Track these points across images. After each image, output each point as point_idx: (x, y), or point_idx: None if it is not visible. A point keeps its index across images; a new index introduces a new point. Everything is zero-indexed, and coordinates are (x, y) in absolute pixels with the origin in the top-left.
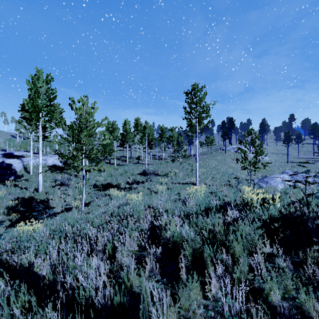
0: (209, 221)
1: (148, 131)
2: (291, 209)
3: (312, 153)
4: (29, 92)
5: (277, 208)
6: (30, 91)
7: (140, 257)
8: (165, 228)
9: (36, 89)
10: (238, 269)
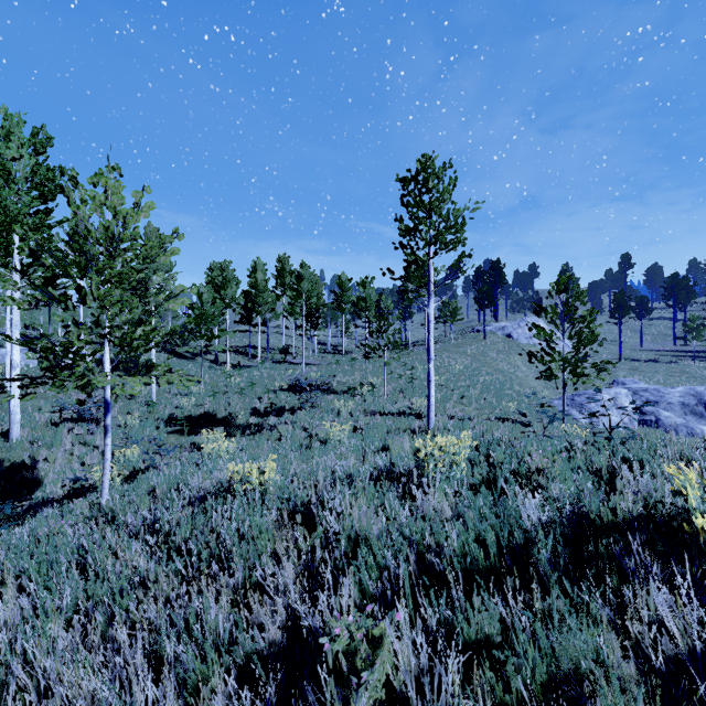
0: None
1: (307, 287)
2: None
3: (670, 340)
4: None
5: None
6: None
7: None
8: (349, 683)
9: (2, 165)
10: None
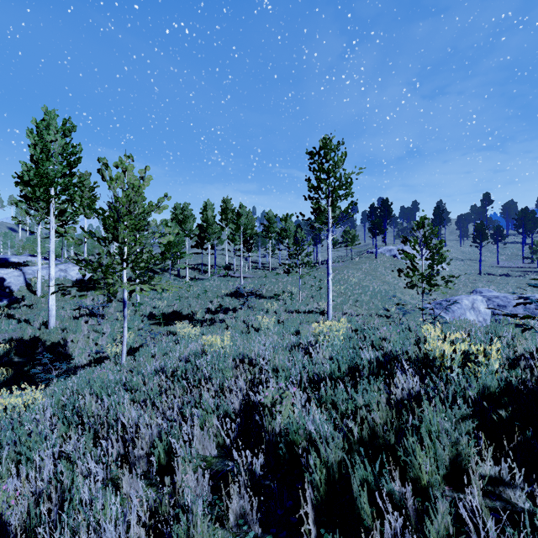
0: (362, 403)
1: (244, 221)
2: (523, 375)
3: (520, 259)
4: (30, 151)
5: (493, 371)
6: (32, 149)
7: (221, 474)
8: (272, 411)
9: (44, 145)
10: (433, 526)
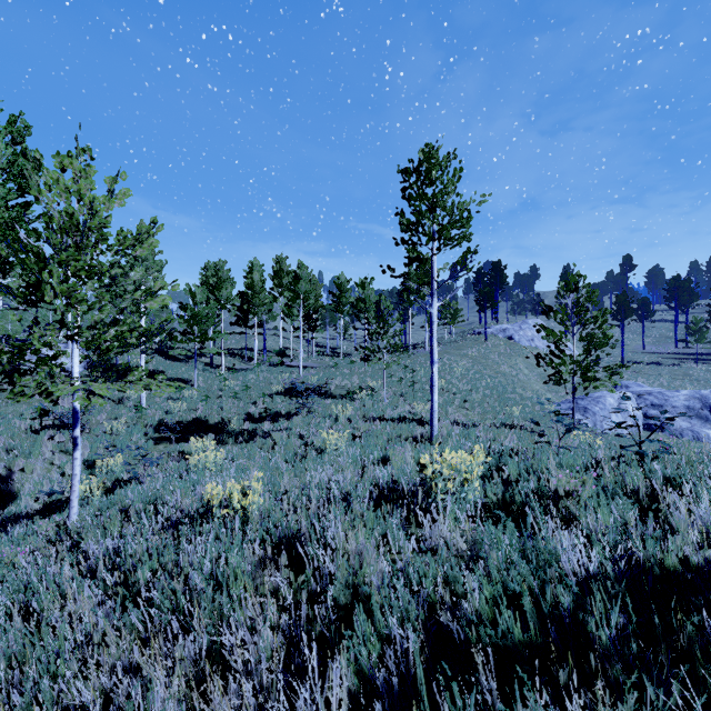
0: None
1: (305, 287)
2: None
3: (672, 343)
4: None
5: None
6: None
7: None
8: None
9: None
10: None
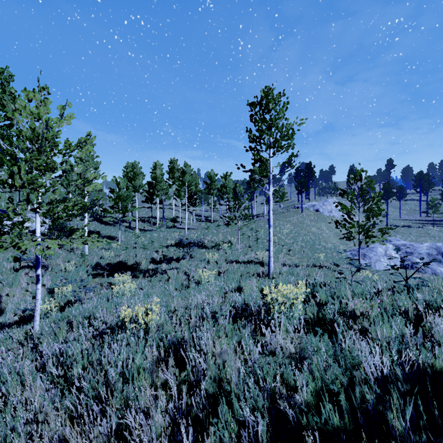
0: None
1: (188, 179)
2: None
3: (417, 213)
4: None
5: None
6: None
7: None
8: None
9: None
10: None
